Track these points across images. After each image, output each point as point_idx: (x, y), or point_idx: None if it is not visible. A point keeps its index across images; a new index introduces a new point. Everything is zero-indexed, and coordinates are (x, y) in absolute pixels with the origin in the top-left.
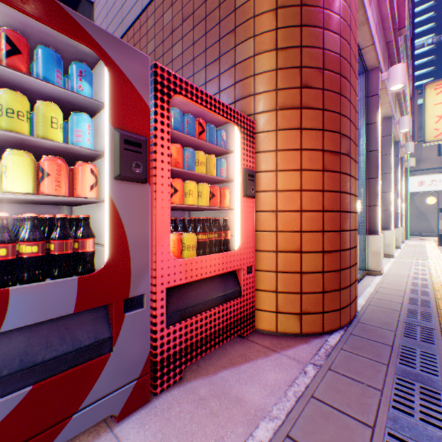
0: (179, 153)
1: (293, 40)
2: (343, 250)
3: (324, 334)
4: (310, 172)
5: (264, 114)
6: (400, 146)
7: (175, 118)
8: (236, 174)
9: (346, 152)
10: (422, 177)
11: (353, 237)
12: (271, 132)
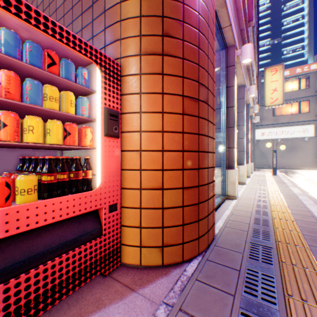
0: (11, 82)
1: None
2: (202, 185)
3: (185, 262)
4: (171, 115)
5: (129, 58)
6: (250, 107)
7: (5, 40)
8: (98, 113)
9: (204, 99)
10: (263, 130)
11: (211, 174)
12: (136, 76)
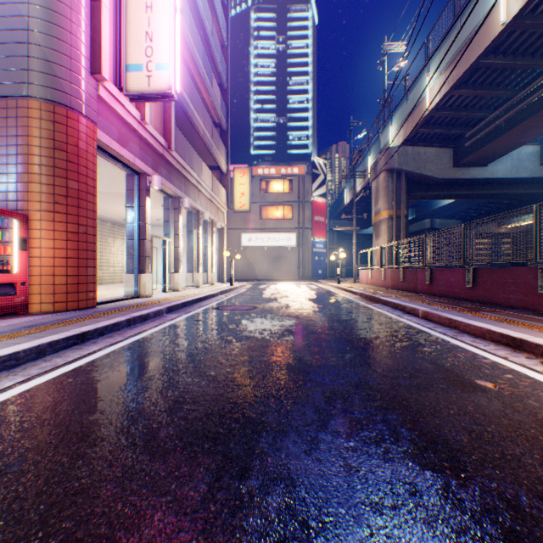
0: None
1: (52, 182)
2: (82, 275)
3: (70, 312)
4: (61, 241)
5: (35, 212)
6: (202, 214)
7: None
8: (16, 240)
9: (85, 232)
10: (251, 235)
11: (93, 271)
12: (39, 221)
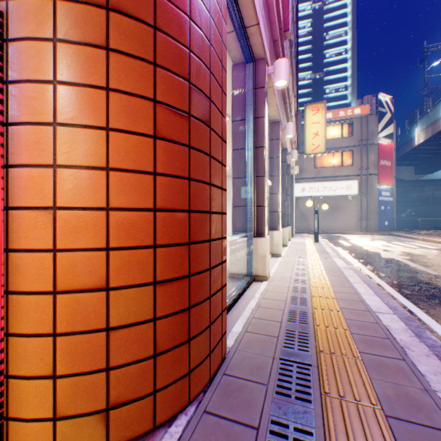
0: None
1: None
2: (197, 273)
3: (160, 428)
4: (129, 135)
5: (28, 0)
6: (287, 153)
7: None
8: None
9: (203, 117)
10: (304, 185)
11: (218, 250)
12: (45, 43)
